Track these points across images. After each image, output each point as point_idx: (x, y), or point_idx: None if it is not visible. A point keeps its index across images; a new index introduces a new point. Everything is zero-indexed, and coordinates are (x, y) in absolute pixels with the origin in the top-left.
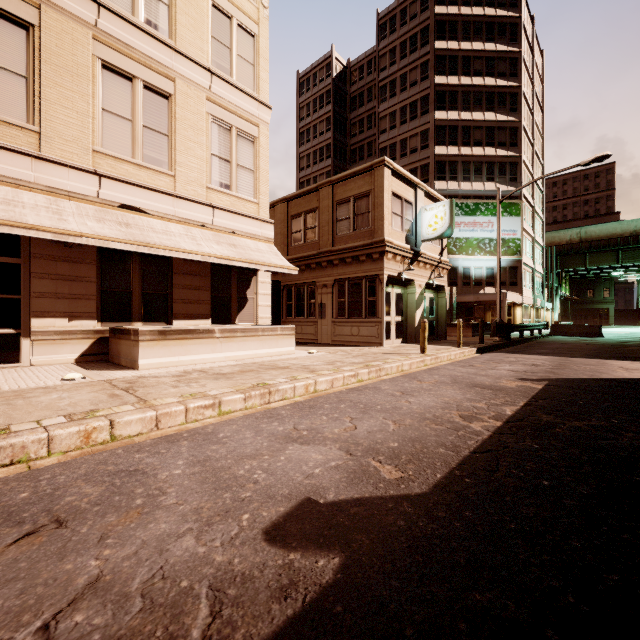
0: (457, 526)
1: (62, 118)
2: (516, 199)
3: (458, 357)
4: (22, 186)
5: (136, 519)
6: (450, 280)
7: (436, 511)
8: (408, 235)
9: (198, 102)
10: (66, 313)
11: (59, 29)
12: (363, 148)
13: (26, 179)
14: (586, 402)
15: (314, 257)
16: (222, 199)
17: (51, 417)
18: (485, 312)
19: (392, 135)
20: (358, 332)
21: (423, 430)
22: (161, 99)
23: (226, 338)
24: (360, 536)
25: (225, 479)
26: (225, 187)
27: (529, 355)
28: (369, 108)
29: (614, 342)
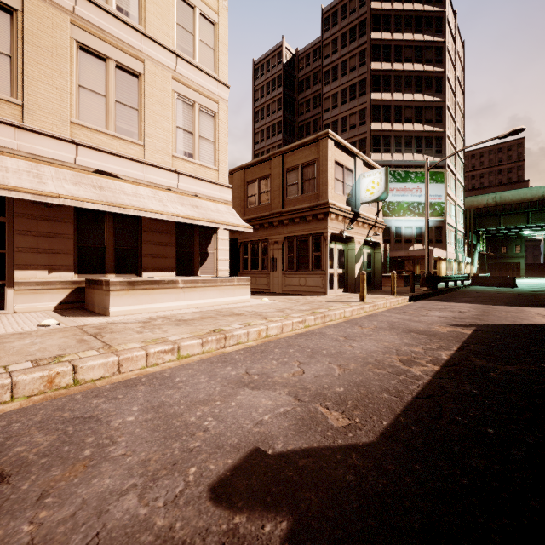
0: (408, 482)
1: (43, 93)
2: (441, 168)
3: (393, 305)
4: (6, 153)
5: (81, 473)
6: (384, 238)
7: (385, 463)
8: (349, 198)
9: (165, 81)
10: (46, 266)
11: (40, 14)
12: (309, 125)
13: (10, 147)
14: (514, 347)
15: (267, 217)
16: (186, 166)
17: (19, 362)
18: (414, 265)
19: (334, 113)
20: (305, 283)
21: (367, 374)
22: (132, 78)
23: (188, 288)
24: (309, 494)
25: (176, 427)
26: (189, 156)
27: (455, 303)
28: (314, 90)
29: (527, 291)
